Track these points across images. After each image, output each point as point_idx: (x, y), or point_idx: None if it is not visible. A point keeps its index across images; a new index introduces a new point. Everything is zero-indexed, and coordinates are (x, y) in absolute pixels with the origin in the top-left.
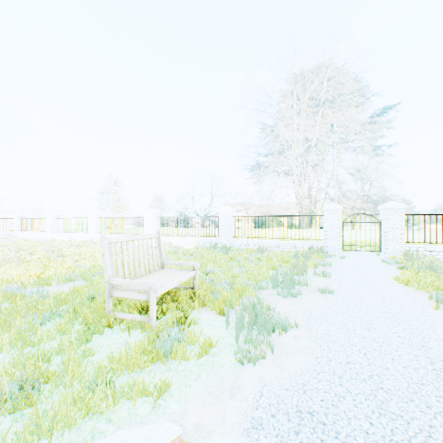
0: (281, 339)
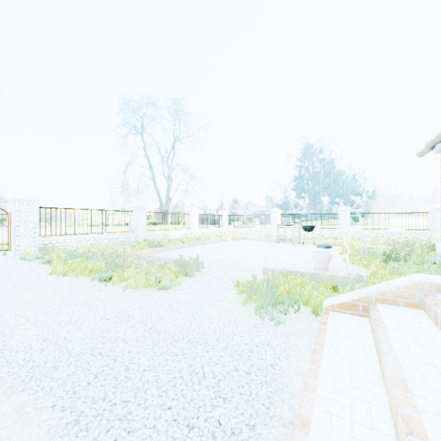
0: None
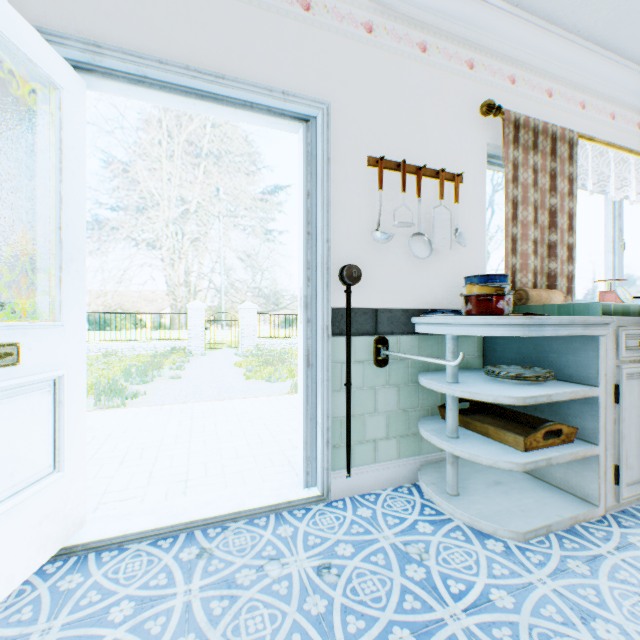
0: (133, 401)
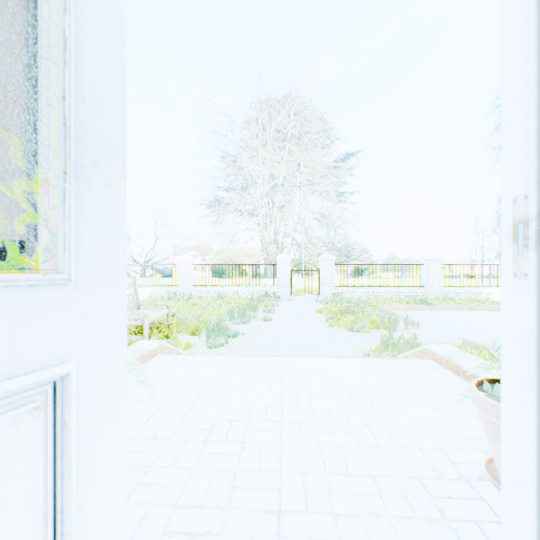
0: (233, 340)
